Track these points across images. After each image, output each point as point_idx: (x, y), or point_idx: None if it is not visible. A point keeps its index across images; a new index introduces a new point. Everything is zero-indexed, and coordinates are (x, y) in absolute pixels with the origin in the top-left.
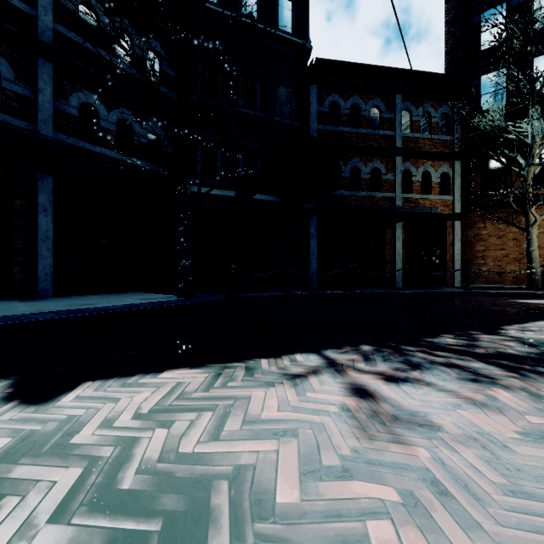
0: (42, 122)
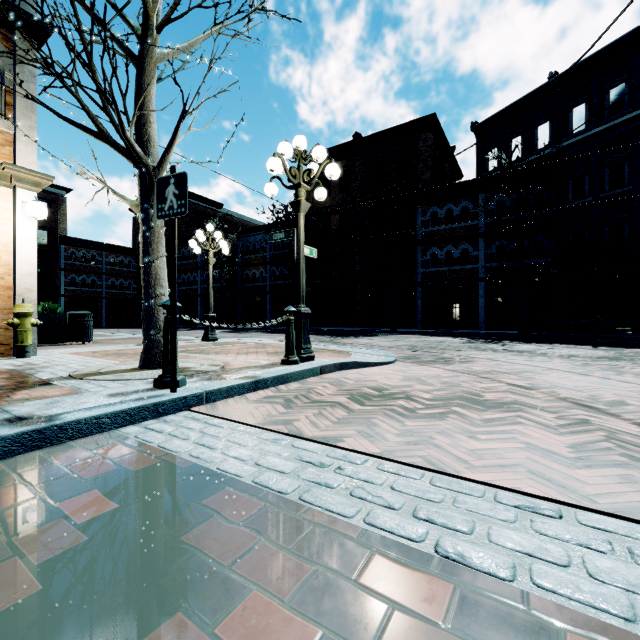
0: (480, 263)
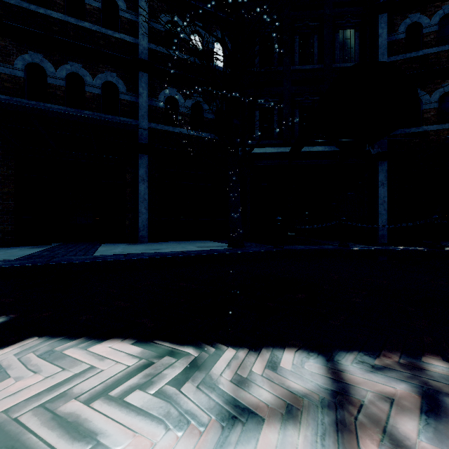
0: (141, 117)
